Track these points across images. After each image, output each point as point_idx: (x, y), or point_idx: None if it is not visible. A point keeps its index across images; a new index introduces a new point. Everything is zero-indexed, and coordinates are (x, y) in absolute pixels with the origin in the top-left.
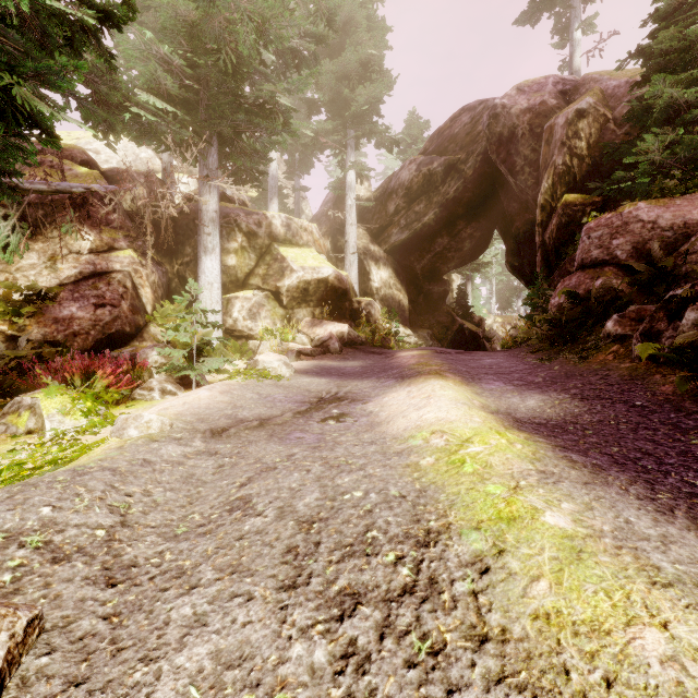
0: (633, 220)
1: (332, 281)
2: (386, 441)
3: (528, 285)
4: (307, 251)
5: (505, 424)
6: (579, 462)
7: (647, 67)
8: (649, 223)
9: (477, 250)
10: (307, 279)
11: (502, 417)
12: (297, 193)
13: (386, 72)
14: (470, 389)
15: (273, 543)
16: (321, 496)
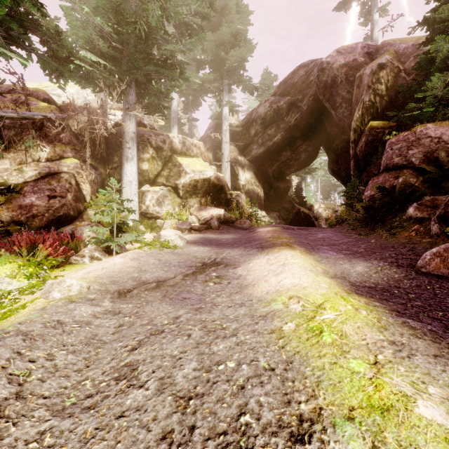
0: (423, 136)
1: (213, 180)
2: (253, 303)
3: (343, 183)
4: (196, 160)
5: (345, 289)
6: (418, 329)
7: (430, 31)
8: (436, 138)
9: (309, 159)
10: (196, 179)
11: (340, 281)
12: (190, 122)
13: (249, 41)
14: (312, 258)
15: (149, 425)
16: (198, 366)
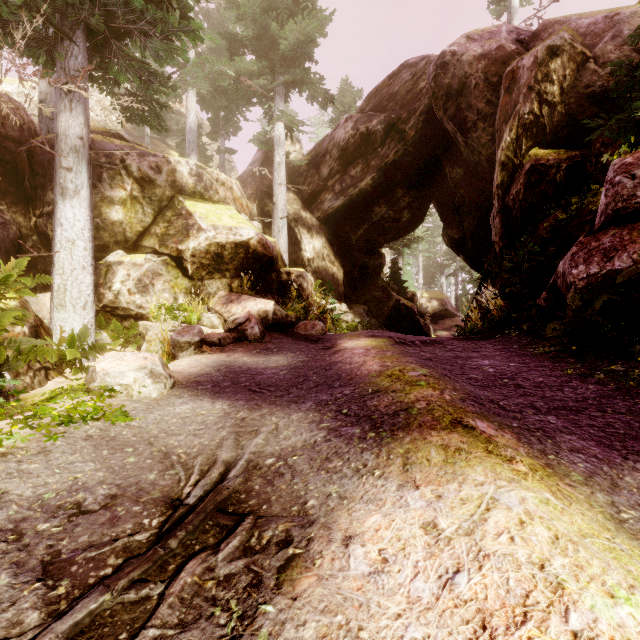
0: None
1: (254, 246)
2: None
3: (467, 259)
4: (222, 208)
5: None
6: None
7: None
8: None
9: (413, 222)
10: (219, 242)
11: None
12: (221, 155)
13: (320, 11)
14: (586, 501)
15: None
16: None
